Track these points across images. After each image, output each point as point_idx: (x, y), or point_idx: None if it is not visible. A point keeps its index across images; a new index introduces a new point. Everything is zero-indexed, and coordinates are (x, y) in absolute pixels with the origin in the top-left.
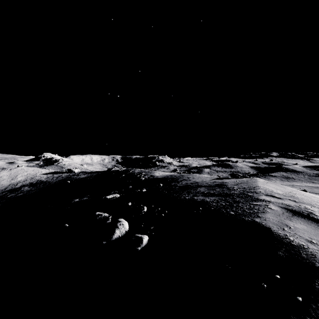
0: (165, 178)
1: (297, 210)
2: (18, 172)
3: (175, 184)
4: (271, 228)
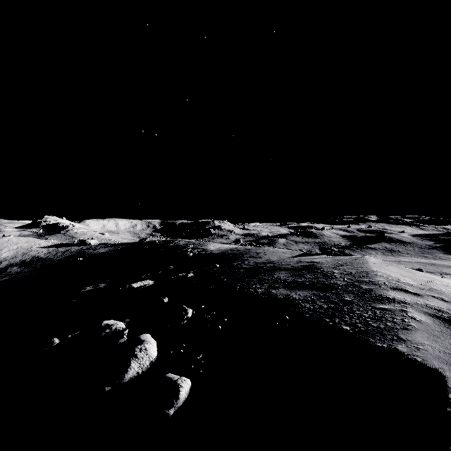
0: (223, 253)
1: None
2: (3, 245)
3: (238, 264)
4: (440, 373)
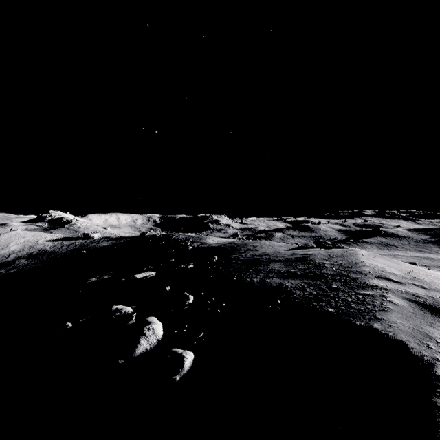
0: (221, 246)
1: (433, 305)
2: (11, 239)
3: (236, 256)
4: (406, 344)
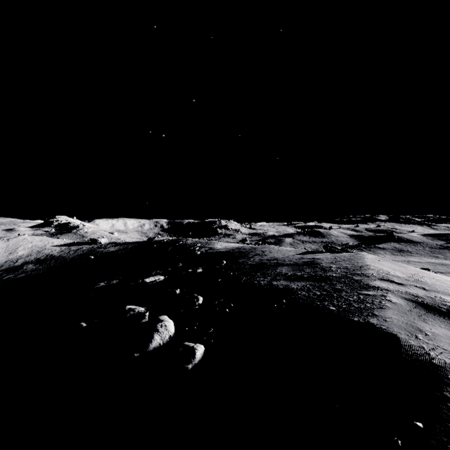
0: (229, 252)
1: (430, 304)
2: (19, 244)
3: (244, 261)
4: (397, 335)
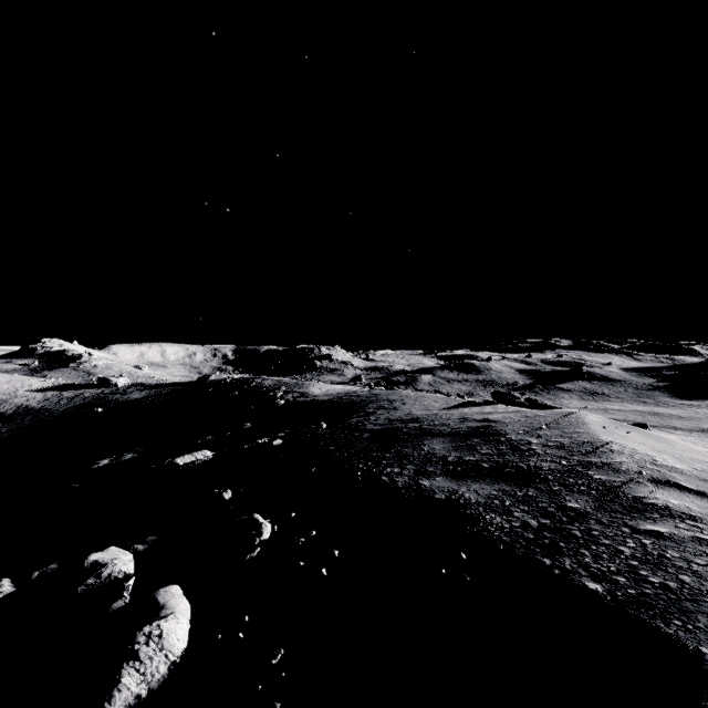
0: (334, 401)
1: None
2: None
3: (359, 421)
4: None
